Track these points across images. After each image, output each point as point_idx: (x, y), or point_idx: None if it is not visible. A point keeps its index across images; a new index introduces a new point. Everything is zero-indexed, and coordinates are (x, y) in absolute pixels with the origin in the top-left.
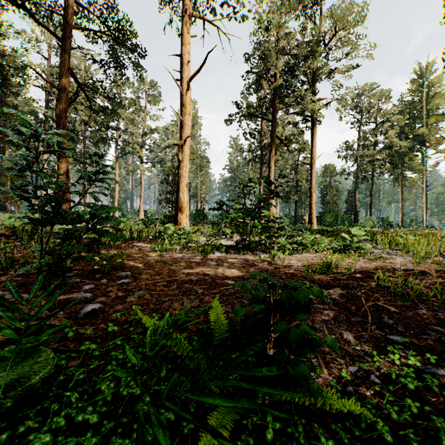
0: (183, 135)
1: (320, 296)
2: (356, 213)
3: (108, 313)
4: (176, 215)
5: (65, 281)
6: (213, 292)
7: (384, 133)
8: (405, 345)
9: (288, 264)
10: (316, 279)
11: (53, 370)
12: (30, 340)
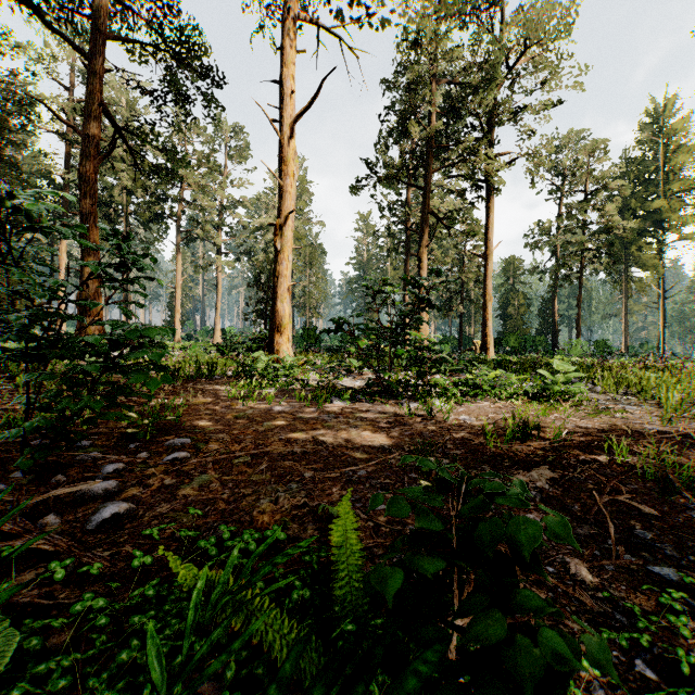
0: (283, 209)
1: (563, 537)
2: (555, 333)
3: (142, 522)
4: (271, 338)
5: (75, 456)
6: (330, 476)
7: (599, 208)
8: (685, 587)
9: (456, 421)
10: (505, 449)
11: (8, 666)
12: None
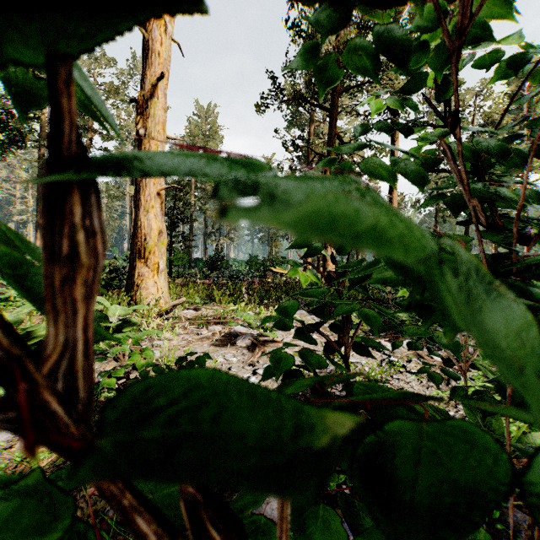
0: (149, 74)
1: None
2: None
3: None
4: (131, 267)
5: None
6: None
7: None
8: None
9: None
10: None
11: None
12: None
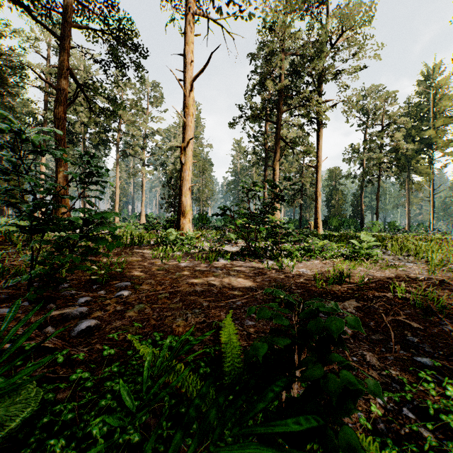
0: (186, 137)
1: (356, 327)
2: (362, 217)
3: (105, 331)
4: (178, 220)
5: (60, 292)
6: (219, 305)
7: (391, 136)
8: (436, 369)
9: (297, 272)
10: (328, 289)
11: (37, 407)
12: (0, 385)
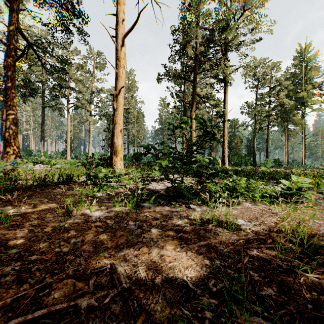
0: (118, 86)
1: None
2: (254, 155)
3: None
4: (111, 158)
5: None
6: None
7: (277, 95)
8: None
9: (237, 227)
10: (316, 282)
11: None
12: None
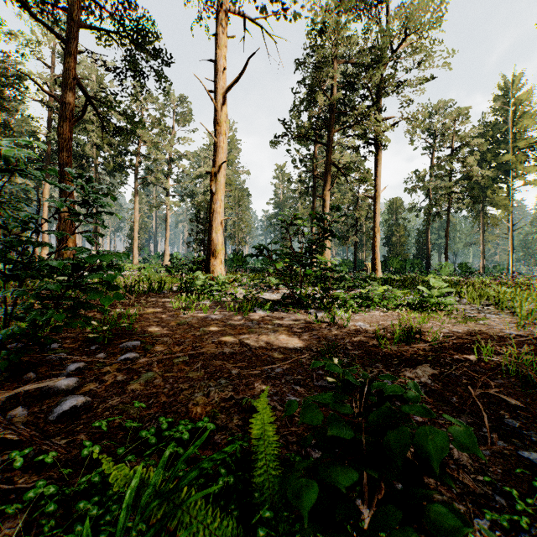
0: (217, 160)
1: (469, 447)
2: (428, 257)
3: (96, 413)
4: (208, 261)
5: (46, 356)
6: (252, 373)
7: (462, 161)
8: None
9: (353, 327)
10: (394, 350)
11: None
12: None
